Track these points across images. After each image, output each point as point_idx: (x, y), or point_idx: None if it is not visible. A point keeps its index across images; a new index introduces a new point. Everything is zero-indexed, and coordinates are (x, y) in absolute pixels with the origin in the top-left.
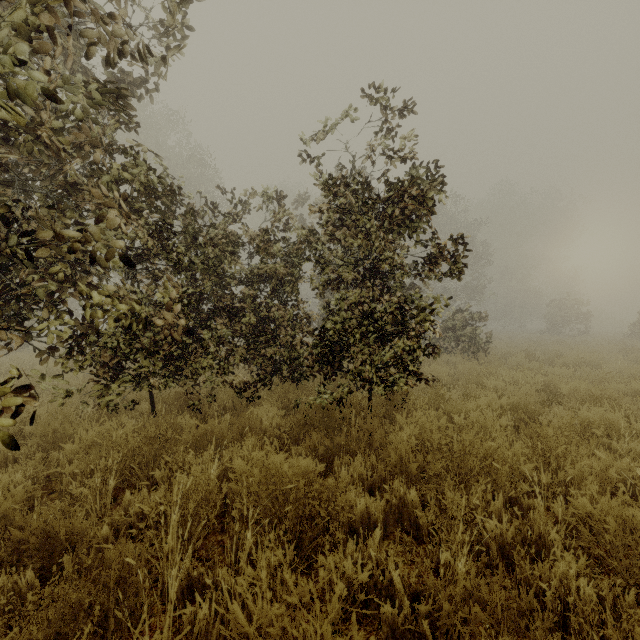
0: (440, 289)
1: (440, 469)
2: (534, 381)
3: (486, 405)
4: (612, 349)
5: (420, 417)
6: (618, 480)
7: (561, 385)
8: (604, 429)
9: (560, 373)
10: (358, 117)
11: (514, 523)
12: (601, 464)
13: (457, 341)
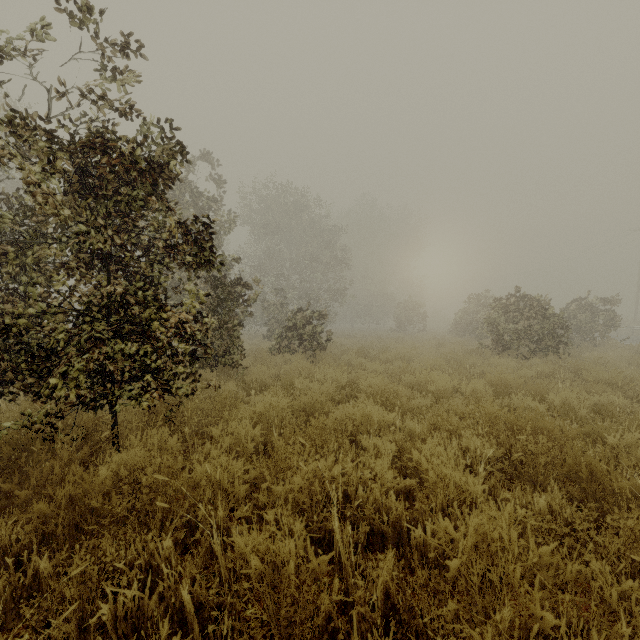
0: (307, 290)
1: (121, 513)
2: (342, 378)
3: (264, 410)
4: (433, 344)
5: (186, 432)
6: (331, 488)
7: (361, 381)
8: (365, 425)
9: (375, 368)
10: (52, 37)
11: (160, 584)
12: (308, 476)
13: (301, 340)
